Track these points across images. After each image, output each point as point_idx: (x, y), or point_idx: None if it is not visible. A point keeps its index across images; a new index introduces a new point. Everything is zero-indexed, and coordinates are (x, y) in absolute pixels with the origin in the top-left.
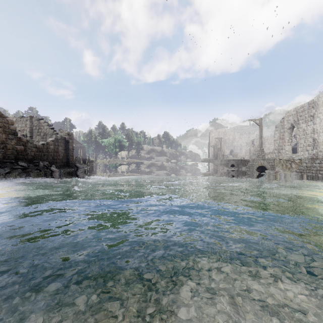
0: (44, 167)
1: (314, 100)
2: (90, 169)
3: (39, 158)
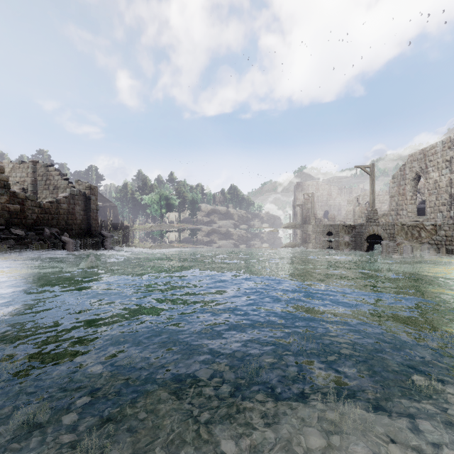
0: (51, 236)
1: (451, 138)
2: (122, 239)
3: (45, 222)
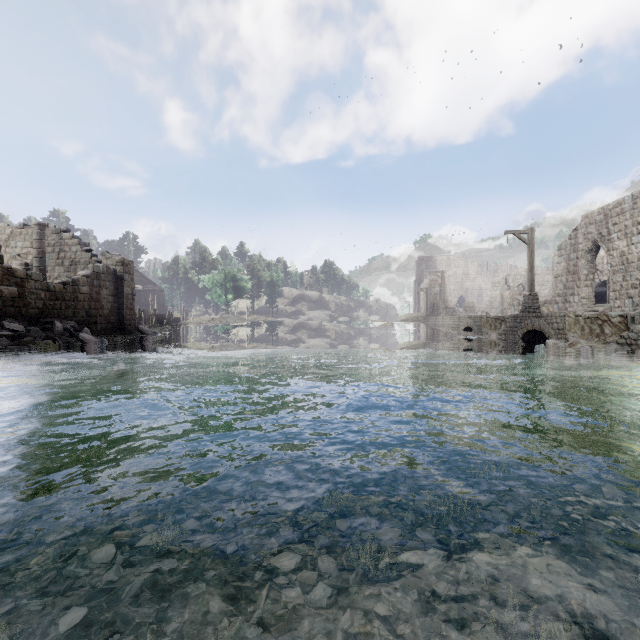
0: (64, 333)
1: None
2: (170, 337)
3: (56, 313)
